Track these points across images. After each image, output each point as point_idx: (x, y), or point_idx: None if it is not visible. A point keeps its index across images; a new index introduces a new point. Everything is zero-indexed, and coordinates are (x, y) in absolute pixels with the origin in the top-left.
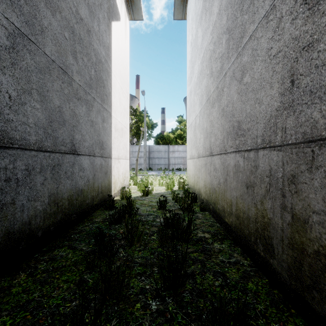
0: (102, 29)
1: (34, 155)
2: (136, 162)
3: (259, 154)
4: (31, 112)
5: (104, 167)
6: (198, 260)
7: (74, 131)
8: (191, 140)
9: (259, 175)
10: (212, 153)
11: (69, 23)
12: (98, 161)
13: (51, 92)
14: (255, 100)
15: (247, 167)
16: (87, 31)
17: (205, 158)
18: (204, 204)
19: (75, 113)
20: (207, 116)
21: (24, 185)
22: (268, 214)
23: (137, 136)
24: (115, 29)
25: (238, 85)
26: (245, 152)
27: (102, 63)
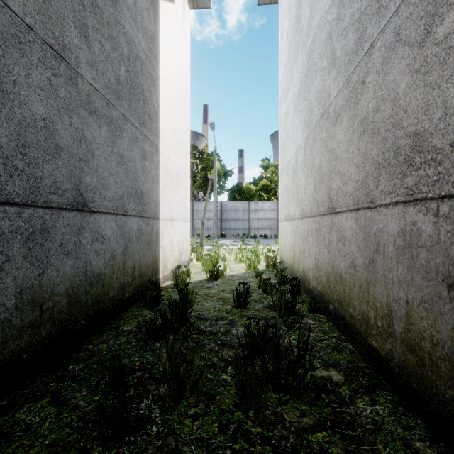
0: (141, 5)
1: None
2: (202, 225)
3: None
4: None
5: (144, 234)
6: None
7: (82, 168)
8: (288, 191)
9: None
10: (335, 208)
11: None
12: (134, 224)
13: (23, 87)
14: None
15: (449, 237)
16: None
17: (317, 219)
18: (315, 299)
19: (85, 137)
20: (321, 144)
21: None
22: None
23: (204, 188)
24: (165, 13)
25: (414, 52)
26: (441, 200)
27: (141, 61)
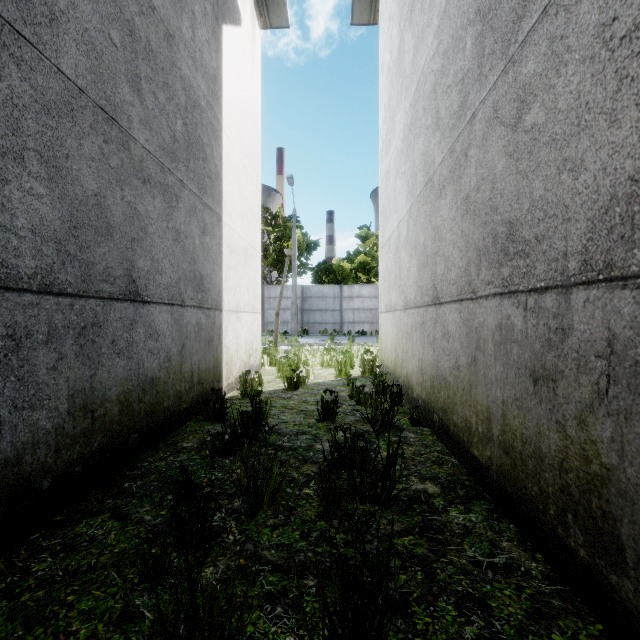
0: (200, 37)
1: (32, 303)
2: (276, 318)
3: (573, 298)
4: (23, 202)
5: (205, 329)
6: (416, 558)
7: (135, 250)
8: (390, 273)
9: (571, 353)
10: (439, 298)
11: (121, 12)
12: (192, 317)
13: (75, 160)
14: (561, 164)
15: (534, 331)
16: (167, 36)
17: (422, 310)
18: (419, 410)
19: (137, 212)
20: (425, 219)
21: (2, 372)
22: (604, 455)
23: (279, 267)
24: (230, 42)
25: (509, 135)
26: (528, 294)
27: (200, 109)
